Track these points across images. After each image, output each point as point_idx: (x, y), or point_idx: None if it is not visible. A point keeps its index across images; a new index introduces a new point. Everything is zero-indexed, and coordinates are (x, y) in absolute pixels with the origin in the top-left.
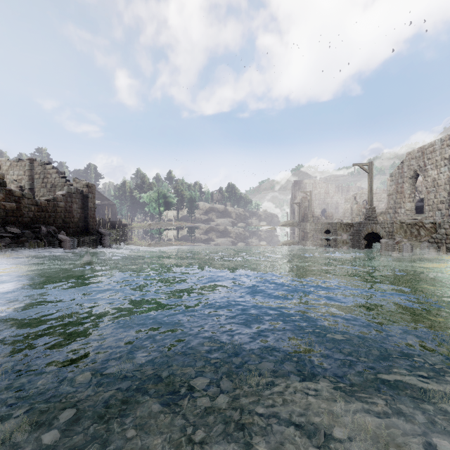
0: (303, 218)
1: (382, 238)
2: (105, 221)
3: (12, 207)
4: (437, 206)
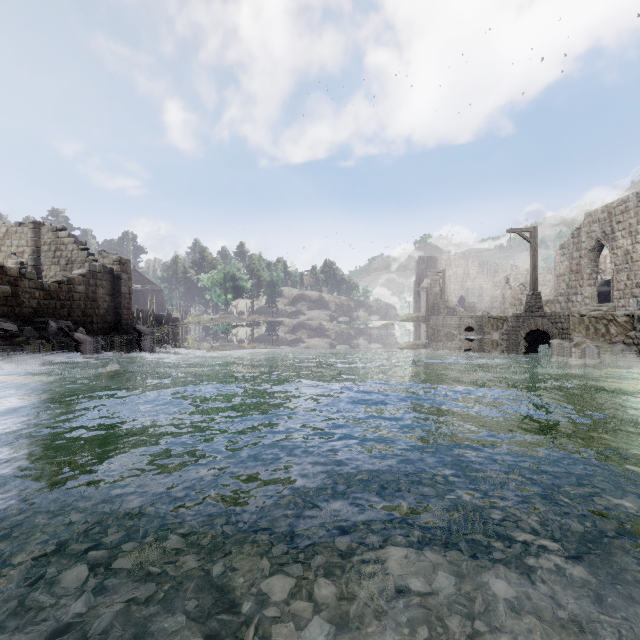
0: (432, 309)
1: (552, 337)
2: (147, 313)
3: (5, 291)
4: (632, 291)
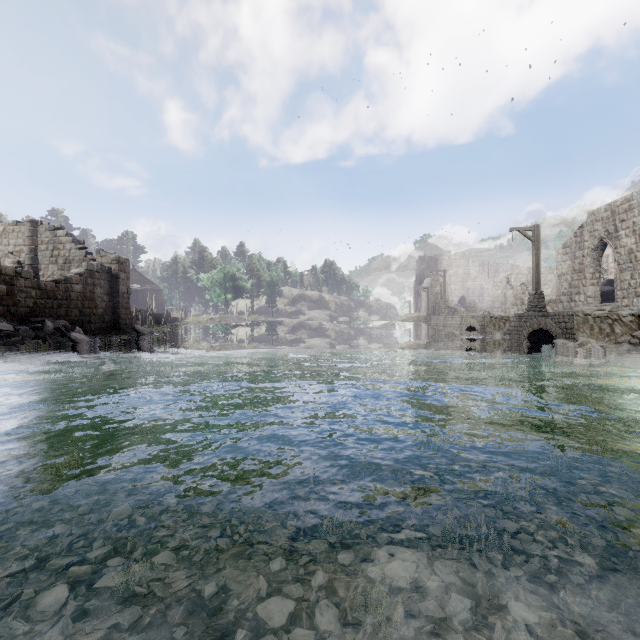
0: (433, 309)
1: (556, 337)
2: (146, 313)
3: None
4: (635, 290)
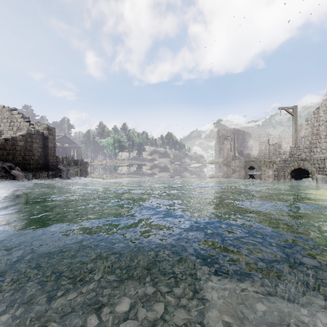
0: (226, 157)
1: (311, 173)
2: (69, 159)
3: None
4: None
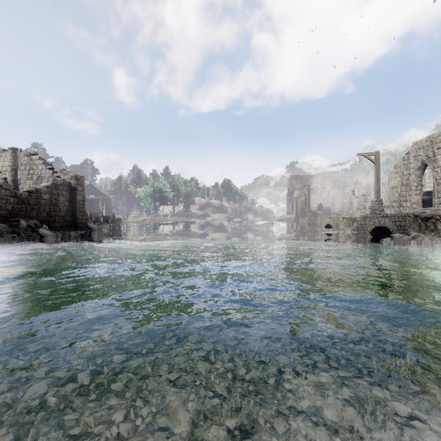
0: (300, 213)
1: (392, 232)
2: (98, 215)
3: None
4: None
